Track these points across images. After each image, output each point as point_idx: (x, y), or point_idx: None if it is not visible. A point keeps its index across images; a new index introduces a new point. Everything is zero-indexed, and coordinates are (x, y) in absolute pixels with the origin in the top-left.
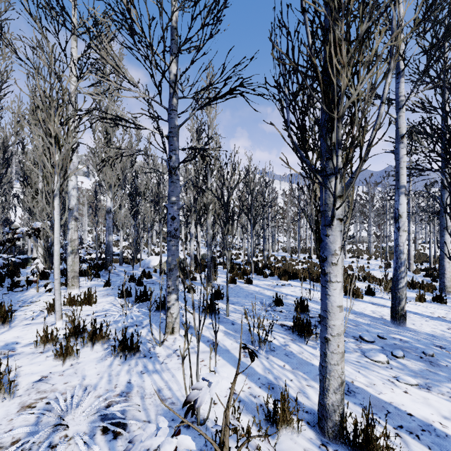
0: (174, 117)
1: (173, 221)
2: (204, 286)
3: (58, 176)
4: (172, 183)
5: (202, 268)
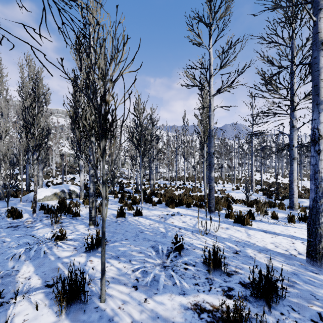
0: None
1: None
2: (86, 224)
3: None
4: None
5: None
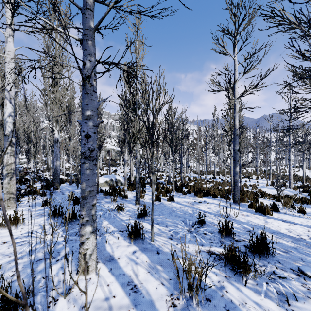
0: (89, 17)
1: (88, 140)
2: (133, 204)
3: None
4: (86, 94)
5: (133, 187)
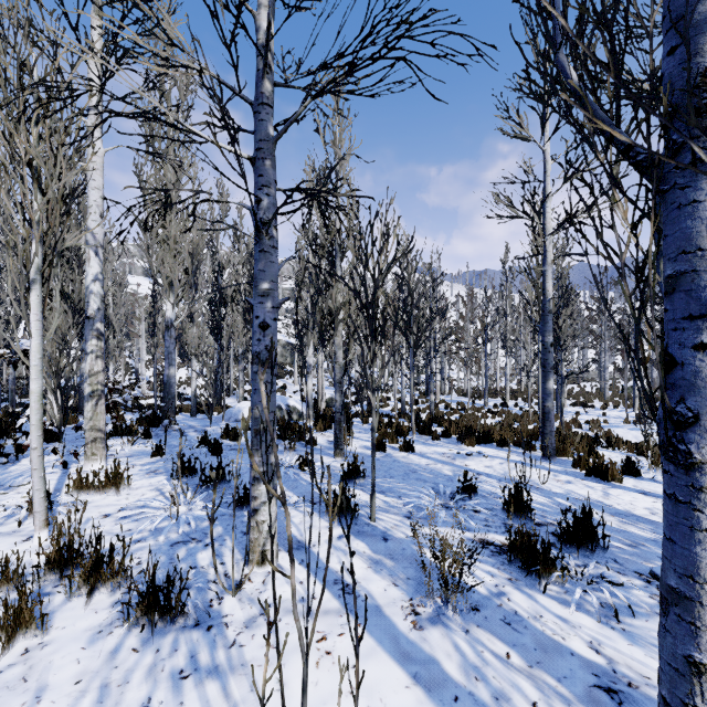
0: (266, 118)
1: (264, 332)
2: (330, 455)
3: (37, 244)
4: (261, 254)
5: (327, 422)
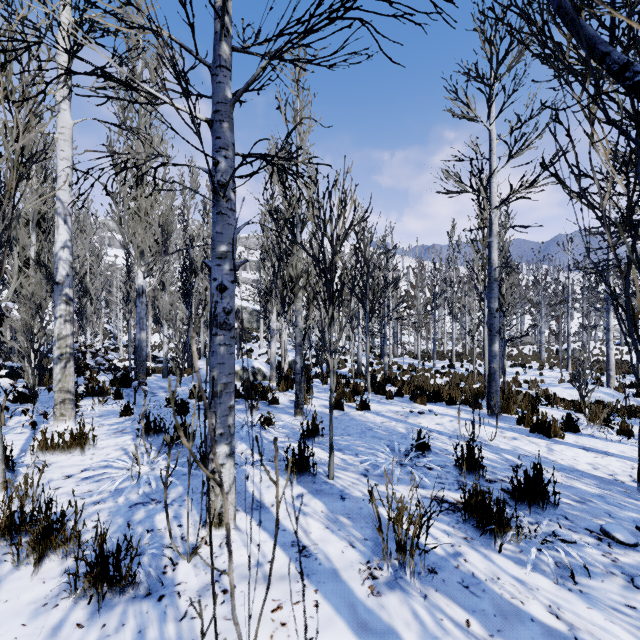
0: (223, 81)
1: (222, 295)
2: (291, 414)
3: None
4: (219, 216)
5: (289, 382)
